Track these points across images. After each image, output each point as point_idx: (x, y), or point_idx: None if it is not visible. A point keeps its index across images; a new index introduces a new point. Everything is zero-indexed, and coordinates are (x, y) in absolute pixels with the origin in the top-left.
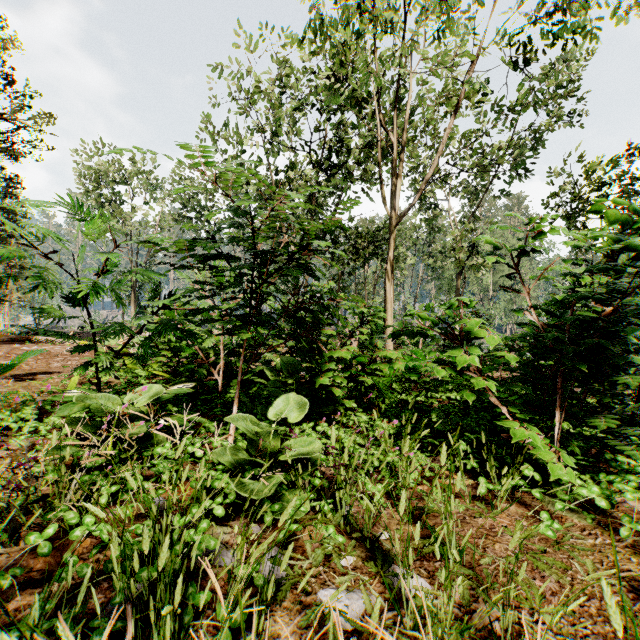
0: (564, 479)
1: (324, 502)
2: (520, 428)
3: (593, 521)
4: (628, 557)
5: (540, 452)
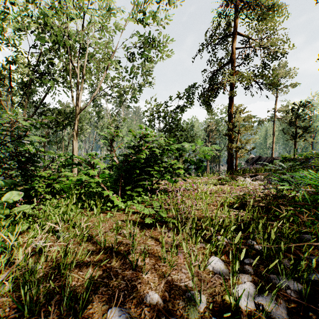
0: (117, 204)
1: (33, 224)
2: (106, 192)
3: (122, 212)
4: (125, 216)
5: (112, 198)
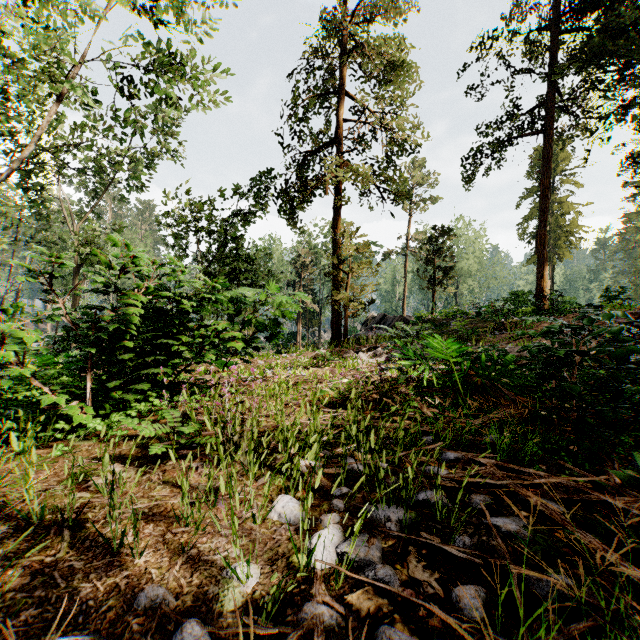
0: (85, 423)
1: None
2: (53, 397)
3: (98, 440)
4: (103, 448)
5: (72, 411)
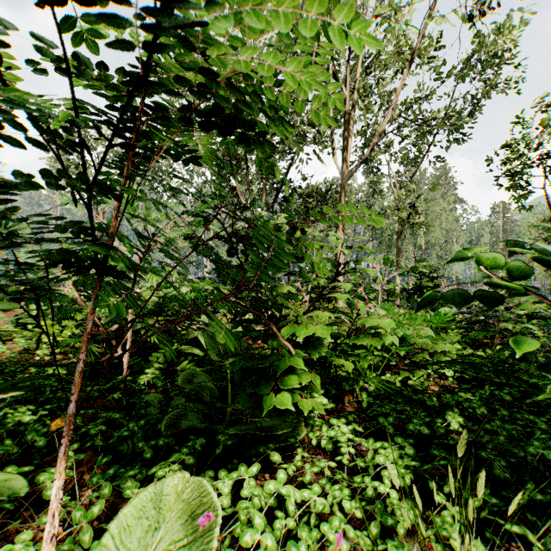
0: None
1: None
2: None
3: None
4: None
5: None
